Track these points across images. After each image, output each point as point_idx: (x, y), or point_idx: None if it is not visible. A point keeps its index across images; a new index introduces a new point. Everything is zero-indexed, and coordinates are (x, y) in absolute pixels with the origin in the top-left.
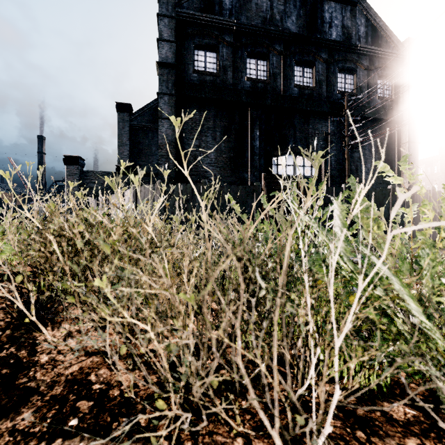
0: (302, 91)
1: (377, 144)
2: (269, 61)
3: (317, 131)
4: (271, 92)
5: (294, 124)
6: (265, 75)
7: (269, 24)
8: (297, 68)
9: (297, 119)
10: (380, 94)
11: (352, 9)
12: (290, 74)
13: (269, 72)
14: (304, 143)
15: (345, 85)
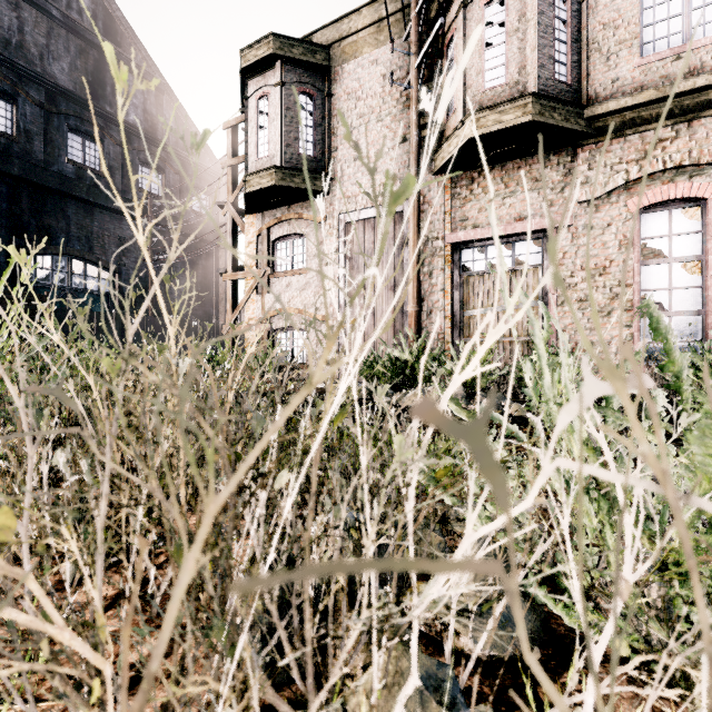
0: (81, 172)
1: (192, 265)
2: (17, 108)
3: (107, 232)
4: (22, 157)
5: (67, 215)
6: (9, 125)
7: (16, 53)
8: (73, 136)
9: (73, 209)
10: (197, 207)
11: (159, 95)
12: (61, 141)
13: (17, 125)
14: (86, 245)
15: (152, 183)
